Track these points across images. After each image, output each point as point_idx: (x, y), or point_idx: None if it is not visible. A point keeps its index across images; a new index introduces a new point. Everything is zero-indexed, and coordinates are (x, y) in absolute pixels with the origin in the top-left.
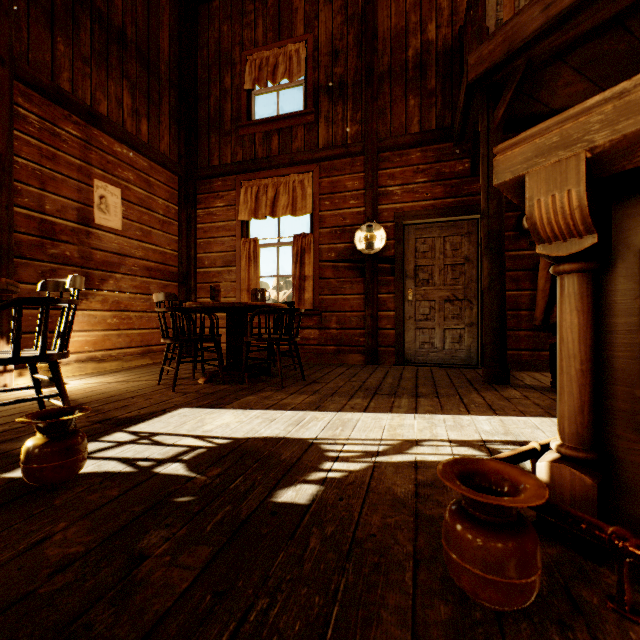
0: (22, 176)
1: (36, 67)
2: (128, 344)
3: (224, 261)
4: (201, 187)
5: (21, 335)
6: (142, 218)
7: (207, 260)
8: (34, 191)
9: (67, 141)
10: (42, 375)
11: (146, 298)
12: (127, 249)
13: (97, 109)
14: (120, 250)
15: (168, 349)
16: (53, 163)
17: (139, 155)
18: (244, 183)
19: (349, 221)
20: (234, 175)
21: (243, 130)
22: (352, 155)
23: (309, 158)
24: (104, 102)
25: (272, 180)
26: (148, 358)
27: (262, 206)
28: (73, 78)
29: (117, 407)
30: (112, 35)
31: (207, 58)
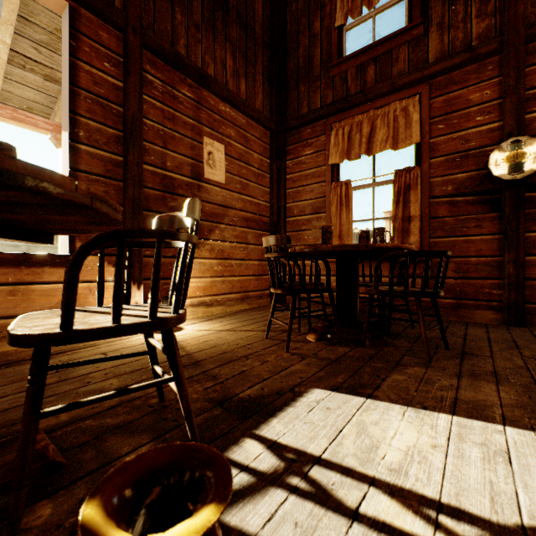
0: (149, 136)
1: (160, 36)
2: (230, 290)
3: (313, 208)
4: (290, 138)
5: (123, 289)
6: (241, 172)
7: (296, 209)
8: (158, 150)
9: (183, 103)
10: (155, 341)
11: (244, 247)
12: (229, 201)
13: (206, 72)
14: (224, 202)
15: (276, 299)
16: (172, 123)
17: (238, 113)
18: (334, 125)
19: (474, 143)
20: (323, 119)
21: (333, 70)
22: (480, 58)
23: (416, 78)
24: (211, 65)
25: (367, 115)
26: (246, 303)
27: (355, 145)
28: (187, 44)
29: (234, 373)
30: (217, 2)
31: (296, 11)
